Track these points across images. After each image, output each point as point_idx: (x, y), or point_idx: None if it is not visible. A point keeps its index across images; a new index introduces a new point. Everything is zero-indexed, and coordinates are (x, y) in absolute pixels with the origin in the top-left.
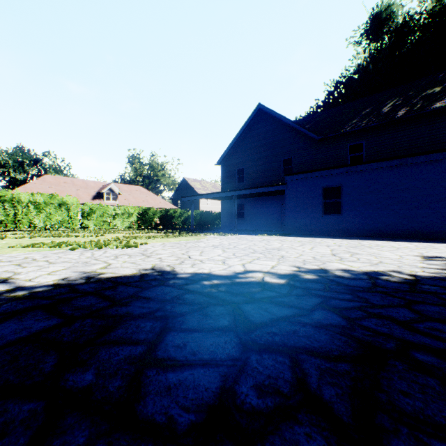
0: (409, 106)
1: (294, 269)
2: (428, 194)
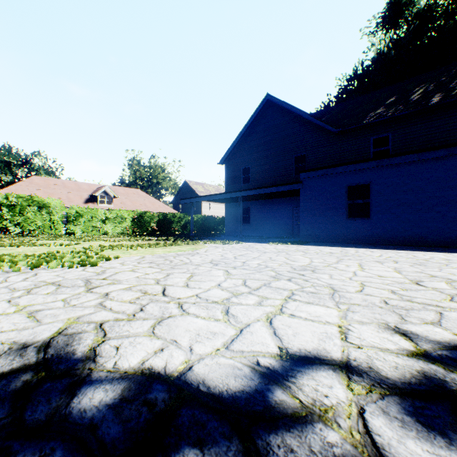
0: (445, 92)
1: (405, 345)
2: None
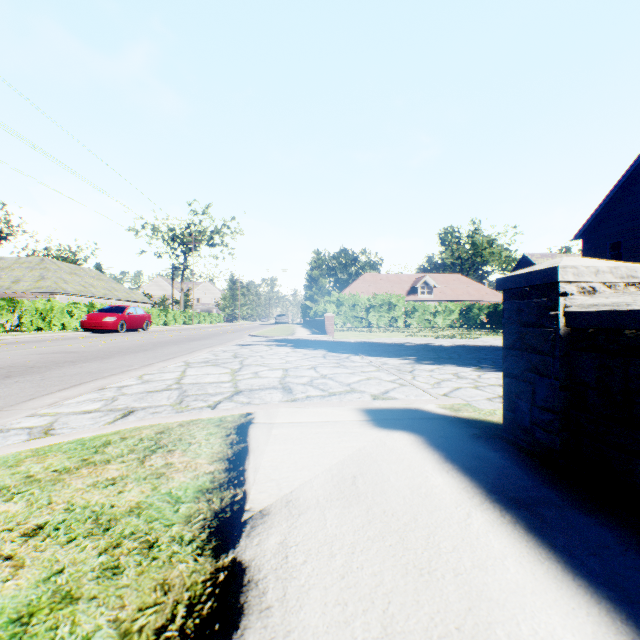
0: None
1: None
2: None
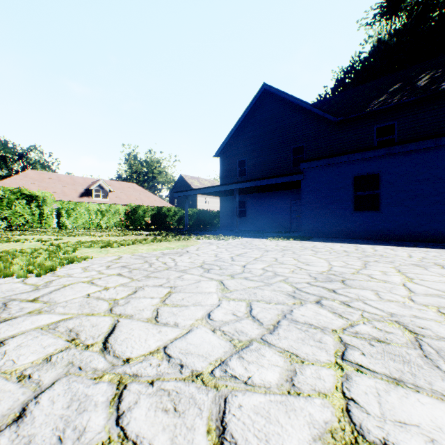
0: None
1: None
2: None
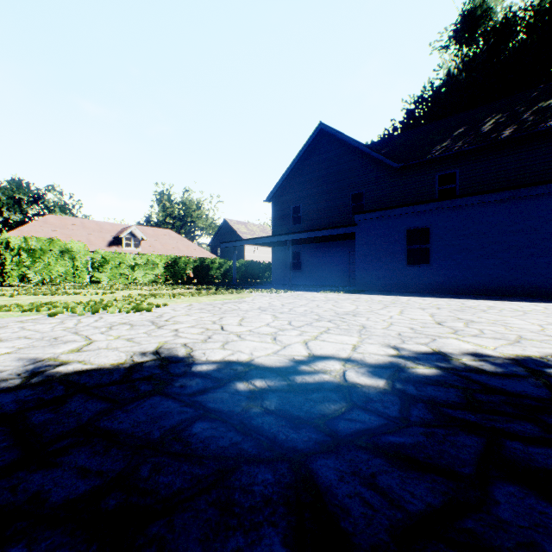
0: (516, 124)
1: (391, 352)
2: (550, 237)
